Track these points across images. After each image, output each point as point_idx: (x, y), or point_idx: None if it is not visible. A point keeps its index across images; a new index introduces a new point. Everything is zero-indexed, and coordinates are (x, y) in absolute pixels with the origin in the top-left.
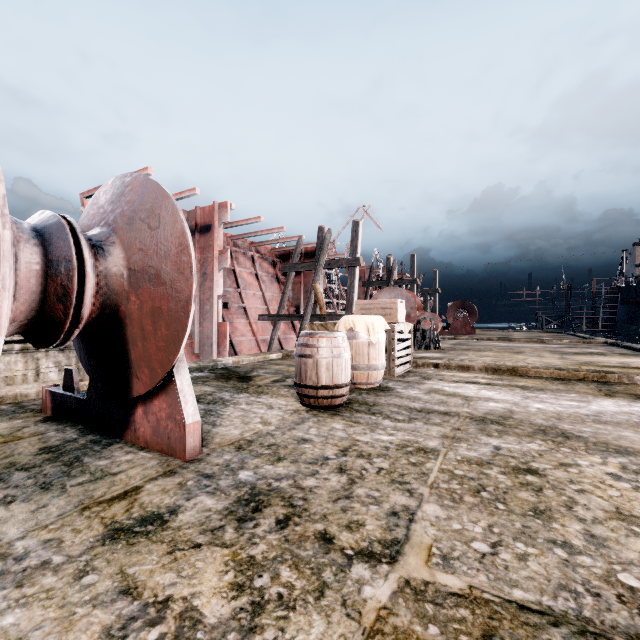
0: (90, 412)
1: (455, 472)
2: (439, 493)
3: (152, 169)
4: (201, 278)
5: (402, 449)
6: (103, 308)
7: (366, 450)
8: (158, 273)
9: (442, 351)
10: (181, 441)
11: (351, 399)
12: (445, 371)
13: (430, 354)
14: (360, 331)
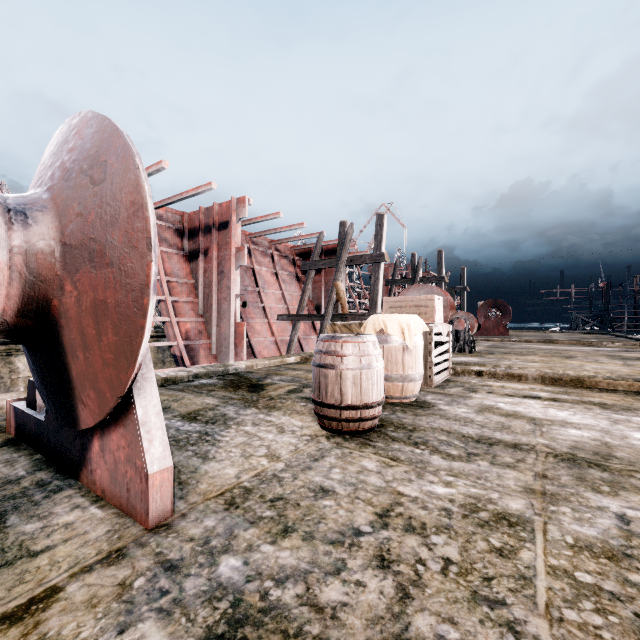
0: (48, 439)
1: (578, 577)
2: (571, 639)
3: (166, 162)
4: (218, 277)
5: (472, 515)
6: (25, 302)
7: (416, 516)
8: (101, 248)
9: (479, 355)
10: (142, 498)
11: (383, 419)
12: (491, 380)
13: (466, 358)
14: (393, 333)
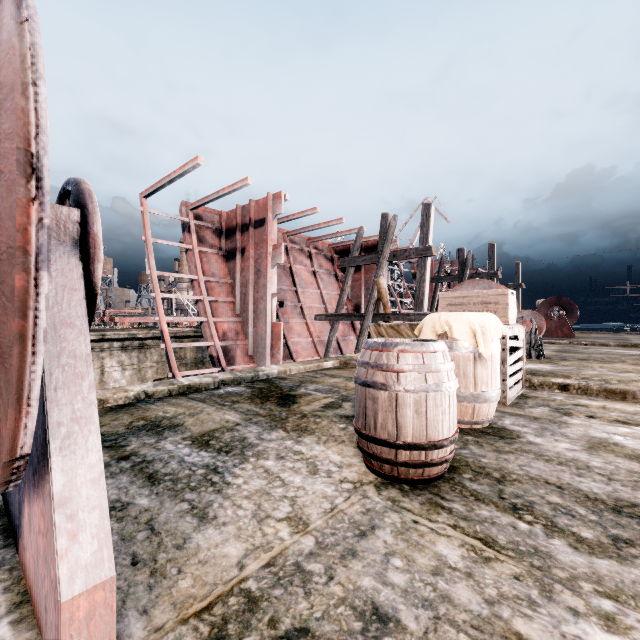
0: None
1: None
2: None
3: (201, 158)
4: (255, 276)
5: None
6: None
7: None
8: None
9: (549, 361)
10: (55, 639)
11: (453, 457)
12: (583, 397)
13: (535, 365)
14: (460, 338)
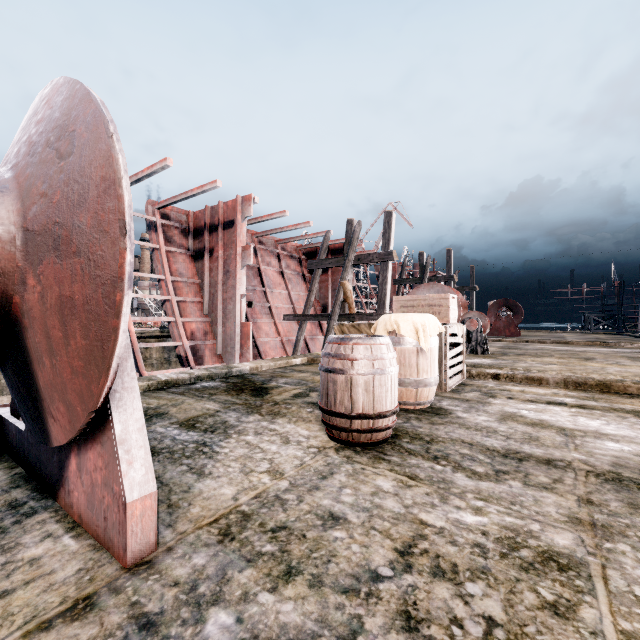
0: (28, 451)
1: None
2: None
3: (171, 160)
4: (224, 276)
5: (512, 554)
6: None
7: (445, 554)
8: (68, 234)
9: (492, 356)
10: (120, 531)
11: (397, 429)
12: (509, 384)
13: (479, 360)
14: (406, 334)
